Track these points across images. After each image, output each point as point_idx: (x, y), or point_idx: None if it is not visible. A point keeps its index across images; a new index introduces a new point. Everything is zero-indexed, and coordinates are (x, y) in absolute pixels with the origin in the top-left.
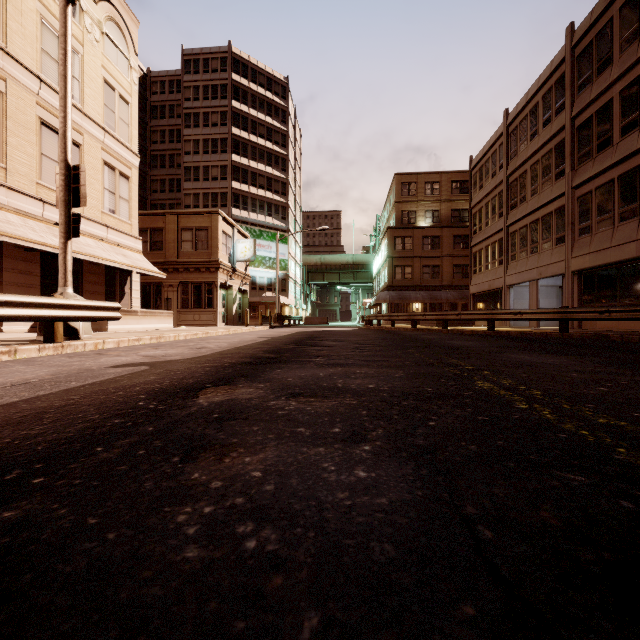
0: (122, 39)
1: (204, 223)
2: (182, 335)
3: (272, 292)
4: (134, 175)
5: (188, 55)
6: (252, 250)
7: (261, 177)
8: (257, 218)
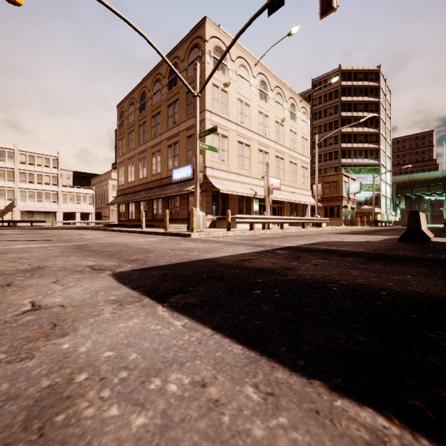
0: (305, 117)
1: (335, 179)
2: (340, 228)
3: (368, 205)
4: (308, 166)
5: (315, 81)
6: (359, 187)
7: (360, 136)
8: (357, 161)
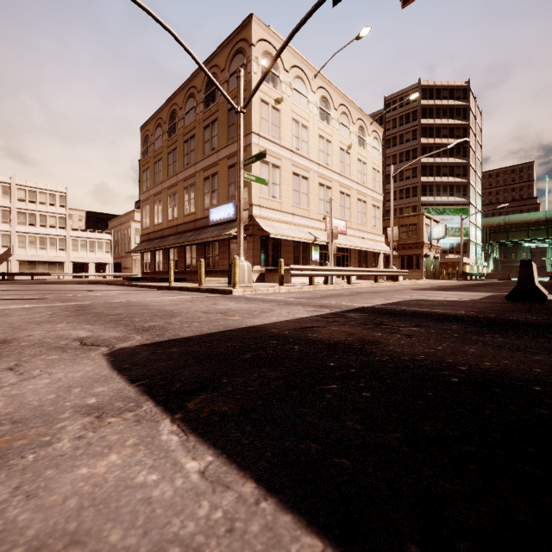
0: (377, 143)
1: (414, 221)
2: (421, 282)
3: (454, 254)
4: (381, 205)
5: (388, 100)
6: (443, 232)
7: (444, 168)
8: (440, 199)
